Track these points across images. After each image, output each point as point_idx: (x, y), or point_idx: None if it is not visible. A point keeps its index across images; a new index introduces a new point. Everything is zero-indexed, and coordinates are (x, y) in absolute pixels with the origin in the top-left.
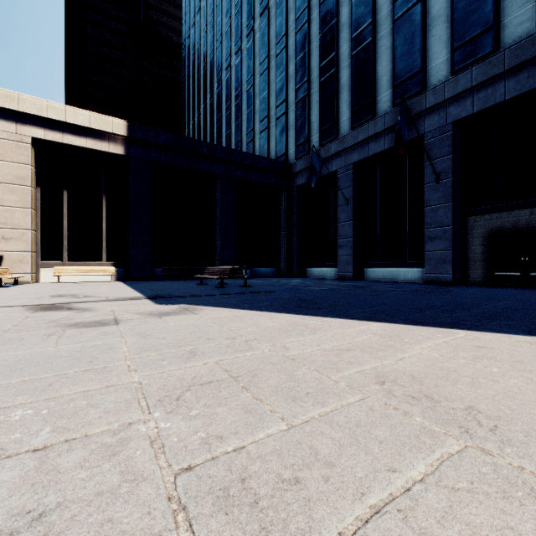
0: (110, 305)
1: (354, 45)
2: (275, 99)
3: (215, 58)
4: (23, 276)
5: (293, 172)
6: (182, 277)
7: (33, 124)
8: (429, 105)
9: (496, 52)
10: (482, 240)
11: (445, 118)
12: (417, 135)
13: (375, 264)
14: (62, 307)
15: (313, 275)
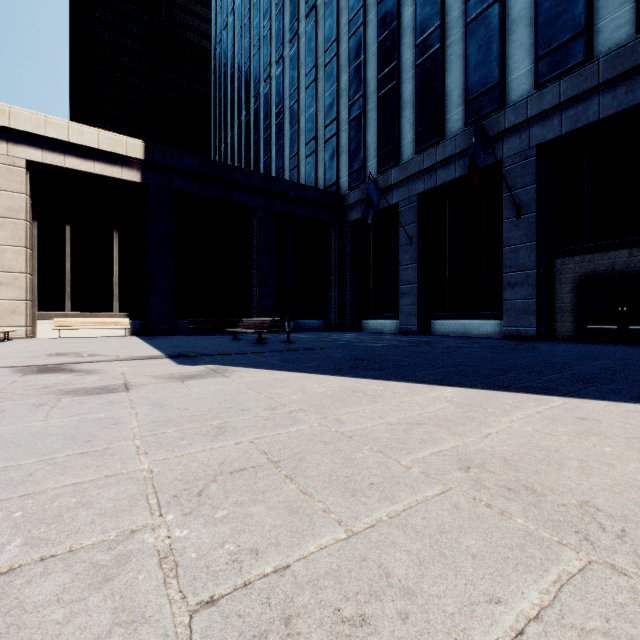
0: (121, 366)
1: (419, 53)
2: (324, 117)
3: (252, 67)
4: (15, 330)
5: (346, 204)
6: (211, 331)
7: (27, 144)
8: (508, 124)
9: (588, 62)
10: (572, 287)
11: (528, 141)
12: (494, 160)
13: (444, 315)
14: (60, 369)
15: (370, 329)
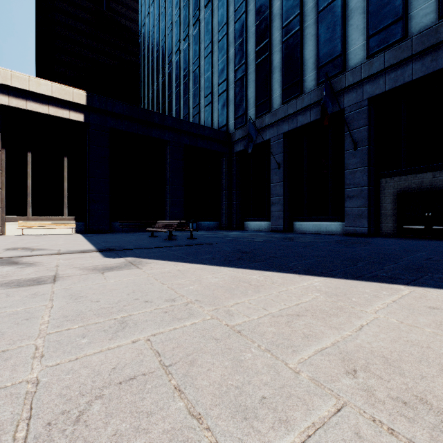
0: (59, 258)
1: (285, 33)
2: (218, 78)
3: (166, 43)
4: None
5: (233, 140)
6: (136, 230)
7: None
8: (348, 83)
9: (404, 39)
10: (392, 199)
11: (362, 95)
12: (338, 109)
13: (302, 218)
14: (8, 262)
15: (250, 228)
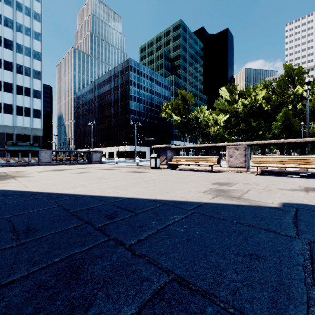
0: None
1: None
2: None
3: None
4: None
5: None
6: None
7: None
8: None
9: None
10: None
11: None
12: None
13: None
14: None
15: None
